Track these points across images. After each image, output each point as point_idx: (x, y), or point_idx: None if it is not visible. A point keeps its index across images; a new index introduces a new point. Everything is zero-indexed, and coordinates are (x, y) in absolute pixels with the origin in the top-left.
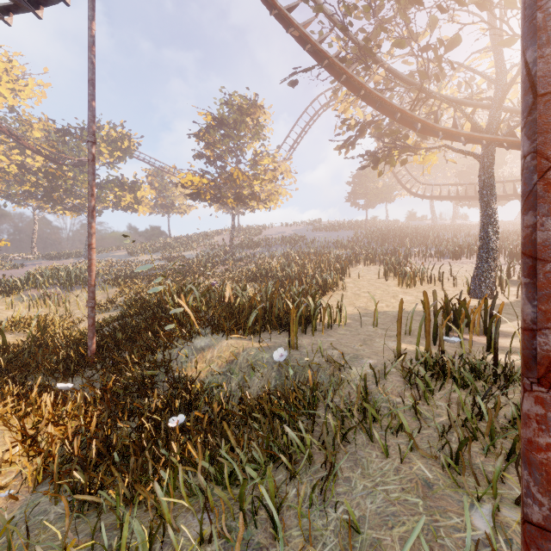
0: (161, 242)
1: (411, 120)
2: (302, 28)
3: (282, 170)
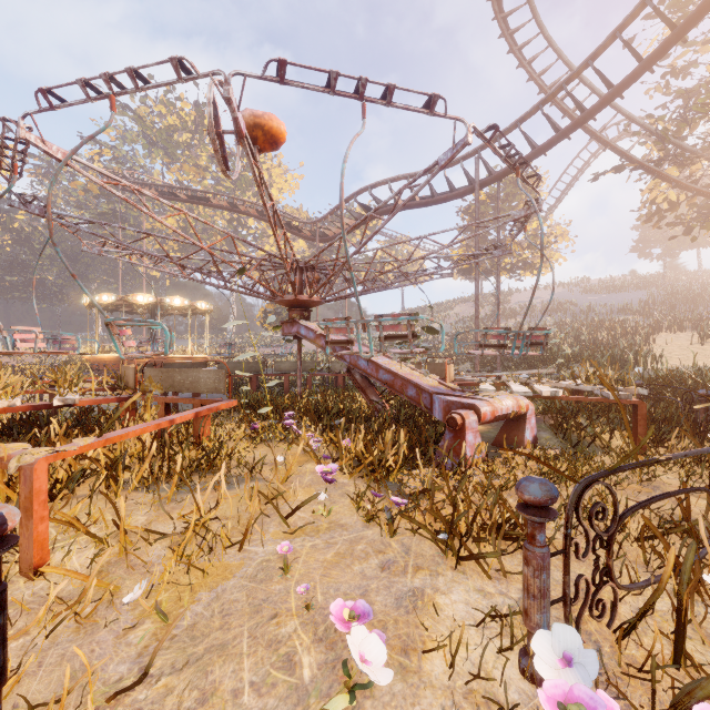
0: None
1: None
2: (619, 148)
3: (557, 234)
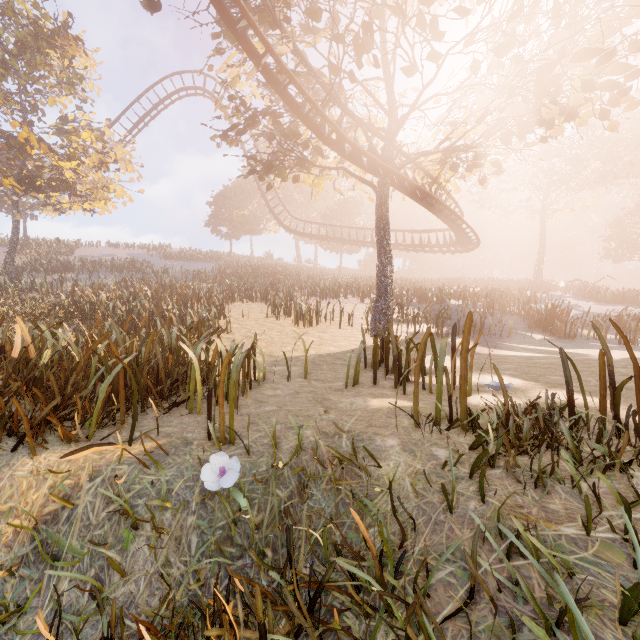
0: None
1: (316, 124)
2: None
3: (117, 157)
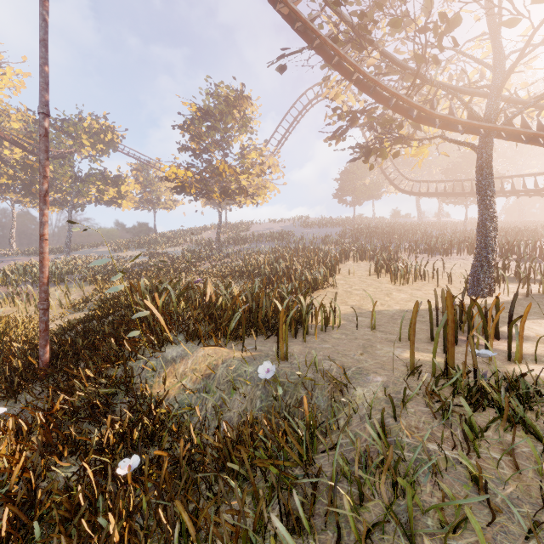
0: (146, 238)
1: (406, 108)
2: (291, 4)
3: (270, 165)
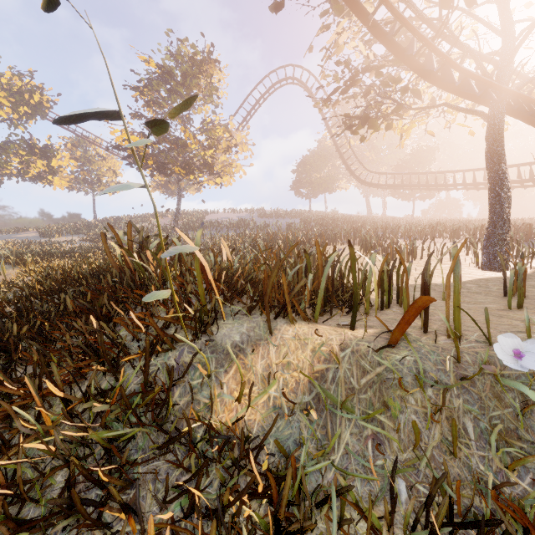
0: (84, 223)
1: (421, 63)
2: None
3: (237, 142)
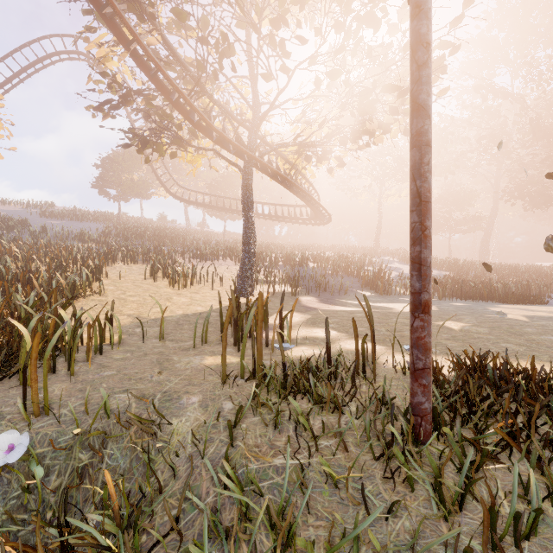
0: None
1: (187, 110)
2: None
3: None
